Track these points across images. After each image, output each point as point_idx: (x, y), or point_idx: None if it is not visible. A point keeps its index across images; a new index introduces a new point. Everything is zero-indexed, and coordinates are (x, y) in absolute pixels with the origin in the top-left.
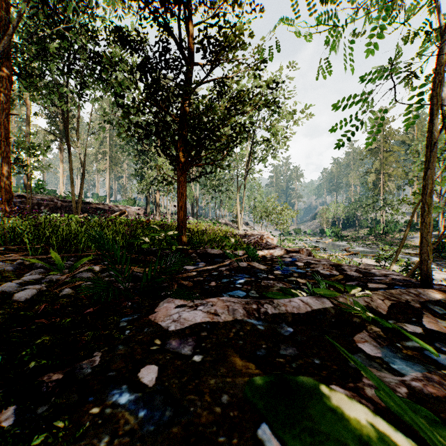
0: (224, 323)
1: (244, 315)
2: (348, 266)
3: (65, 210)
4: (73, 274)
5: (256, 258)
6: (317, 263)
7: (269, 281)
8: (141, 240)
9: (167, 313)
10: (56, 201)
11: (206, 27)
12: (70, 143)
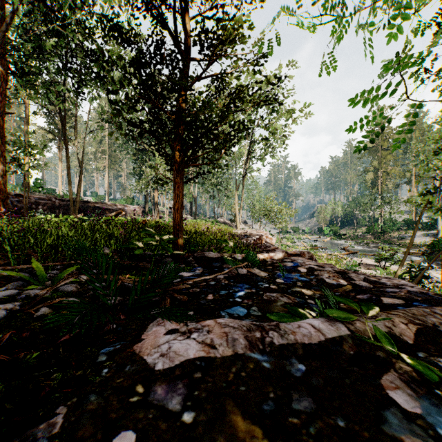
0: (221, 359)
1: (246, 347)
2: (354, 273)
3: (63, 209)
4: (56, 287)
5: (256, 264)
6: (321, 269)
7: (272, 294)
8: (134, 245)
9: (155, 342)
10: (54, 200)
11: (203, 19)
12: (67, 142)
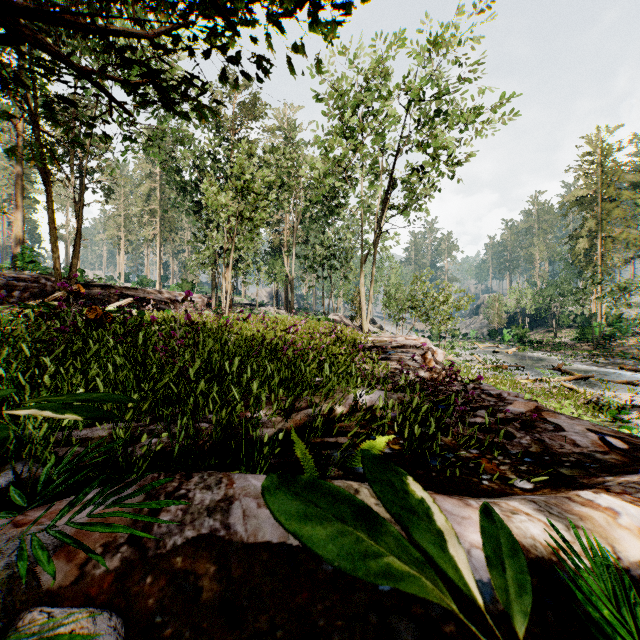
0: None
1: None
2: None
3: None
4: None
5: None
6: None
7: None
8: None
9: None
10: (45, 282)
11: None
12: (48, 172)
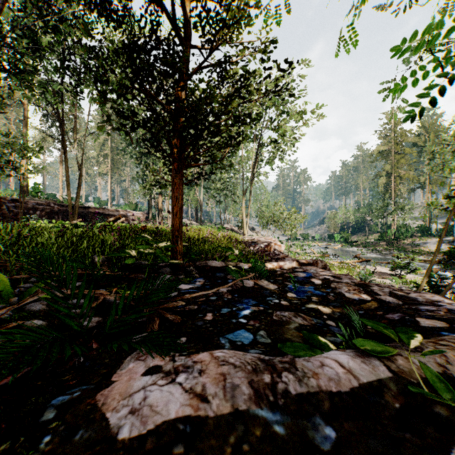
0: (215, 420)
1: (251, 398)
2: (377, 286)
3: (62, 215)
4: (22, 305)
5: (264, 275)
6: (338, 280)
7: (283, 314)
8: (125, 253)
9: (128, 387)
10: (53, 206)
11: None
12: (65, 145)
